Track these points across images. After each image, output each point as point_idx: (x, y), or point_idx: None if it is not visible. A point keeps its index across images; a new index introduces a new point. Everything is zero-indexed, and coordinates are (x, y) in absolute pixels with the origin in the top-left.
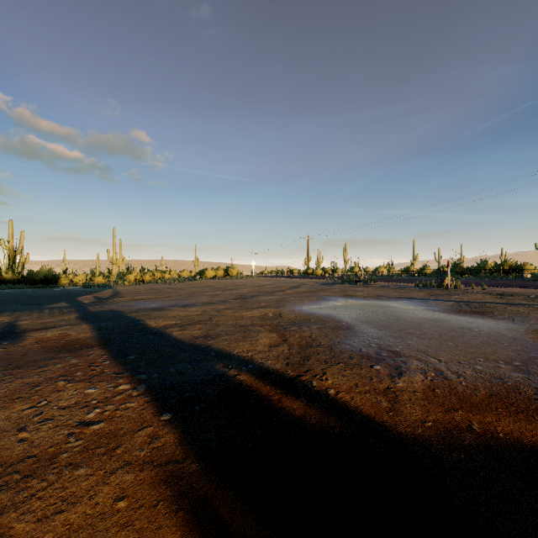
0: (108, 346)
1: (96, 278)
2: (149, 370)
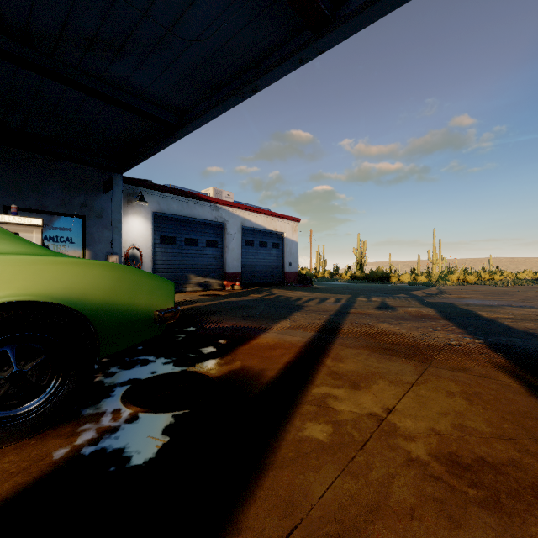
0: (450, 321)
1: (418, 277)
2: (484, 336)
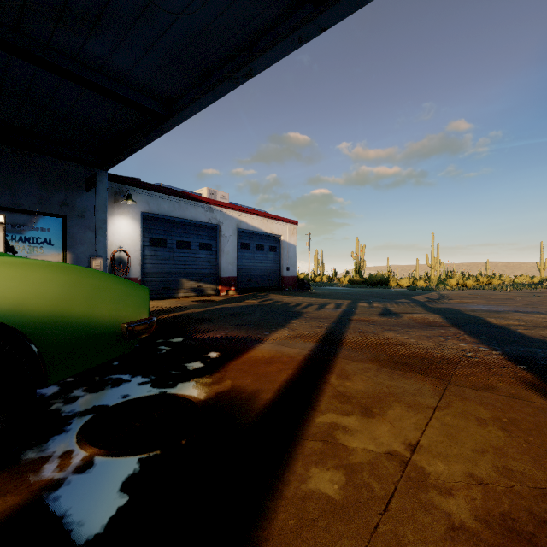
0: (460, 328)
1: (417, 282)
2: (500, 346)
